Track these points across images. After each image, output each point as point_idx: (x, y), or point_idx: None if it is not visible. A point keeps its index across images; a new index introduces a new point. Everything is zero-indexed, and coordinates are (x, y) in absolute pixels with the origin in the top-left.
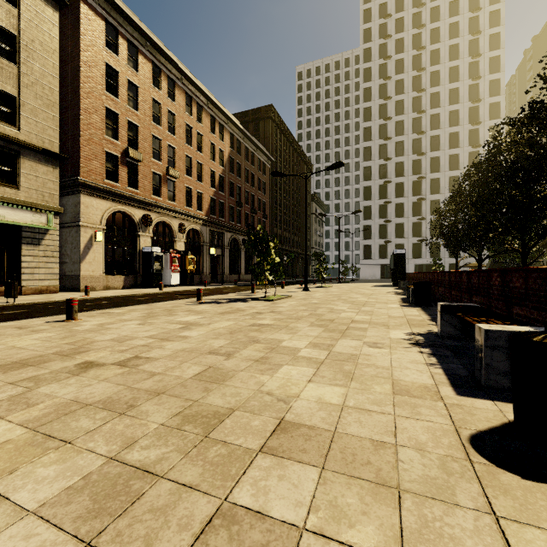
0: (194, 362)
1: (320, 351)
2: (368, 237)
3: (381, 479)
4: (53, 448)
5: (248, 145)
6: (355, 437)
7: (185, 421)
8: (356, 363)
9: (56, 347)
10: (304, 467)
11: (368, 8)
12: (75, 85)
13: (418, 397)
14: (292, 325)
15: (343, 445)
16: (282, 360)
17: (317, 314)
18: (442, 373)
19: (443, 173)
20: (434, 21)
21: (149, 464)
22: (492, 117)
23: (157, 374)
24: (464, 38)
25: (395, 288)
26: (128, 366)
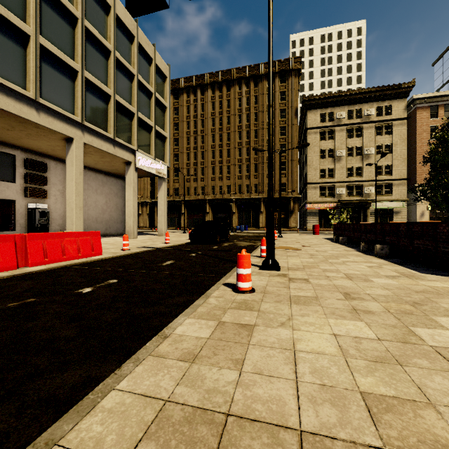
0: None
1: None
2: None
3: None
4: None
5: None
6: None
7: None
8: None
9: None
10: None
11: None
12: (414, 145)
13: None
14: None
15: None
16: None
17: None
18: None
19: None
20: None
21: None
22: None
23: None
24: None
25: None
26: None
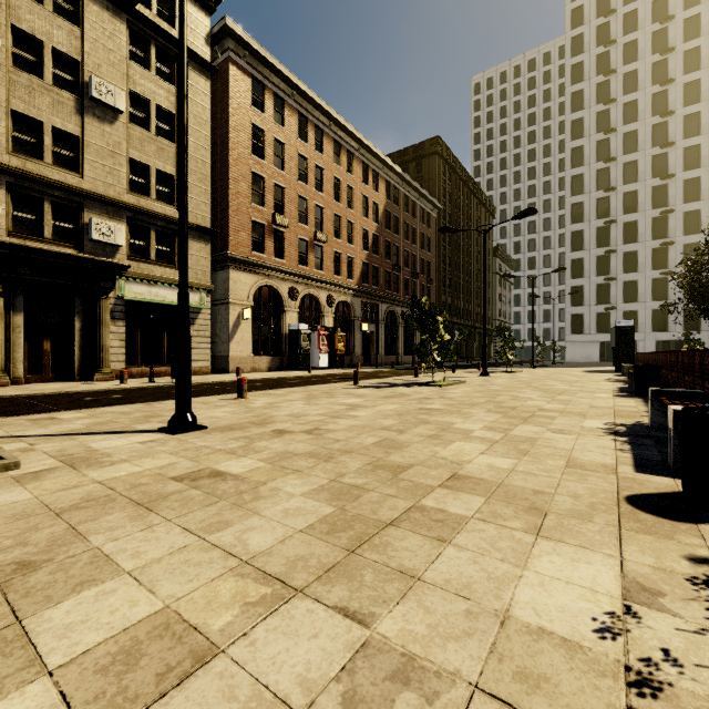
0: (370, 435)
1: (496, 433)
2: (579, 302)
3: (534, 506)
4: (290, 473)
5: (408, 193)
6: (519, 487)
7: (376, 468)
8: (533, 444)
9: (246, 418)
10: (473, 496)
11: None
12: (224, 153)
13: (591, 470)
14: (465, 410)
15: (506, 490)
16: (454, 437)
17: (496, 401)
18: (629, 457)
19: (706, 201)
20: None
21: (359, 485)
22: None
23: (341, 441)
24: None
25: (616, 374)
26: (314, 434)
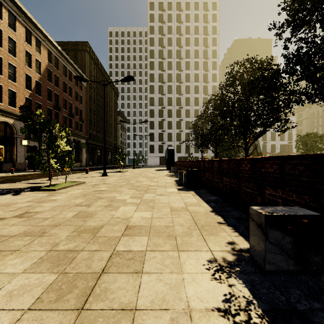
0: None
1: None
2: (153, 140)
3: None
4: None
5: (66, 64)
6: None
7: None
8: None
9: None
10: None
11: (153, 2)
12: None
13: None
14: None
15: None
16: None
17: (87, 213)
18: None
19: (191, 106)
20: (187, 22)
21: None
22: (213, 81)
23: None
24: (201, 35)
25: (169, 171)
26: None
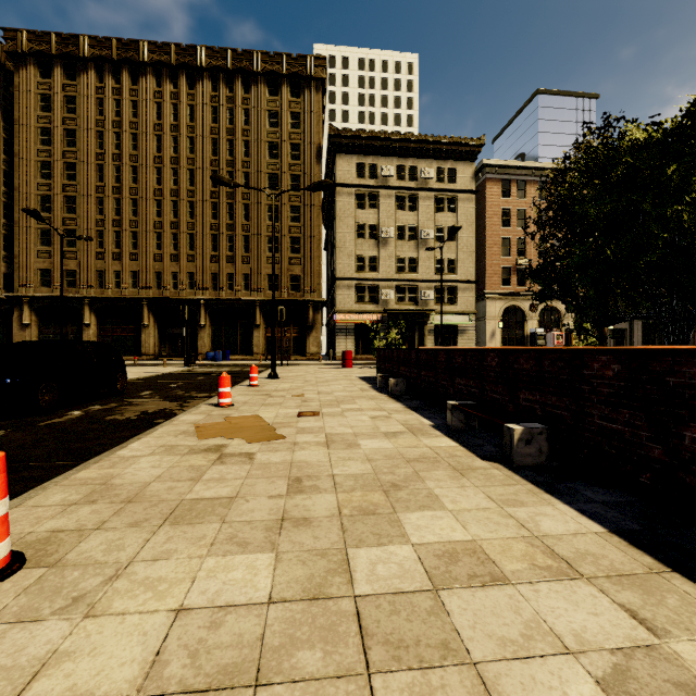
0: None
1: None
2: None
3: None
4: None
5: None
6: None
7: None
8: None
9: None
10: None
11: None
12: (483, 233)
13: None
14: None
15: None
16: None
17: None
18: None
19: None
20: None
21: None
22: None
23: None
24: None
25: None
26: None
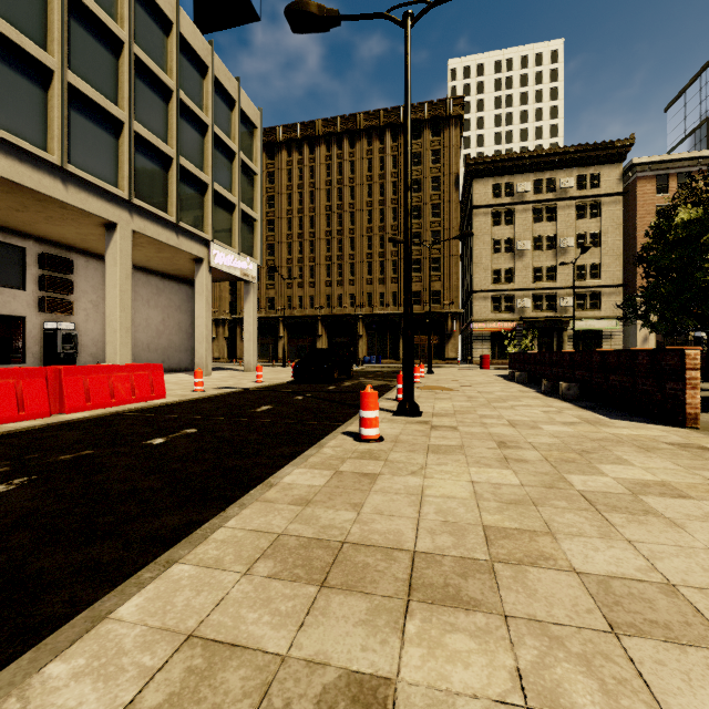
0: None
1: None
2: None
3: None
4: None
5: None
6: None
7: None
8: None
9: None
10: None
11: None
12: (634, 234)
13: None
14: None
15: None
16: None
17: None
18: None
19: None
20: None
21: None
22: None
23: None
24: None
25: None
26: None
